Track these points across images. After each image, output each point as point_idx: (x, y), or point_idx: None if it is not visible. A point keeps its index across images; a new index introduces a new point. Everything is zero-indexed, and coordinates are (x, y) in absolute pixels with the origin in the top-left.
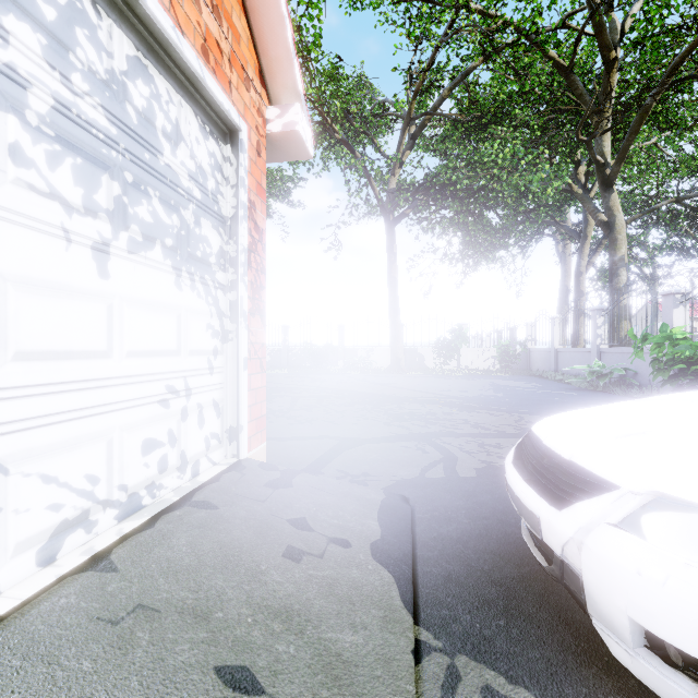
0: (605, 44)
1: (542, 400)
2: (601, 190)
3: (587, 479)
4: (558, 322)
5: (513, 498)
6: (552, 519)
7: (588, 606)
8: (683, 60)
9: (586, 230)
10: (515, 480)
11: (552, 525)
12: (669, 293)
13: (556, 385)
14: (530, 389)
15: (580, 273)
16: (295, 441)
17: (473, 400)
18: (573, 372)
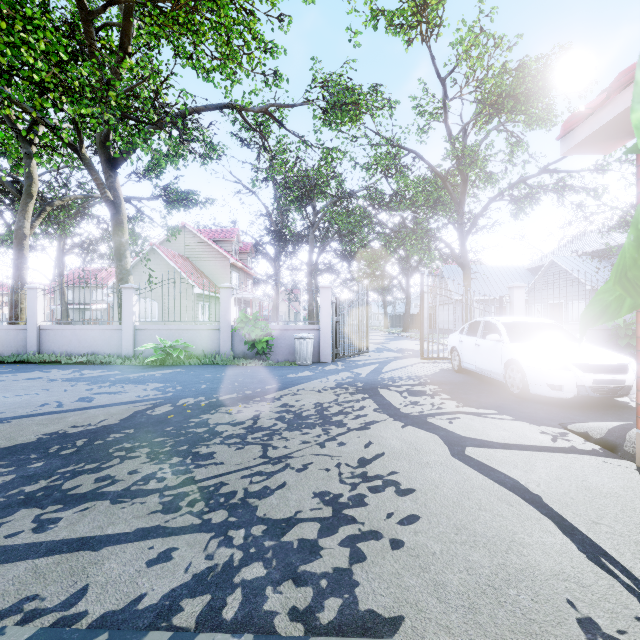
0: (130, 34)
1: (216, 379)
2: (106, 166)
3: (619, 365)
4: (42, 293)
5: (604, 383)
6: (628, 377)
7: (630, 392)
8: (193, 113)
9: (32, 188)
10: (603, 377)
11: (628, 378)
12: (228, 287)
13: (114, 367)
14: (136, 375)
15: (25, 235)
16: (504, 471)
17: (200, 394)
18: (80, 352)
